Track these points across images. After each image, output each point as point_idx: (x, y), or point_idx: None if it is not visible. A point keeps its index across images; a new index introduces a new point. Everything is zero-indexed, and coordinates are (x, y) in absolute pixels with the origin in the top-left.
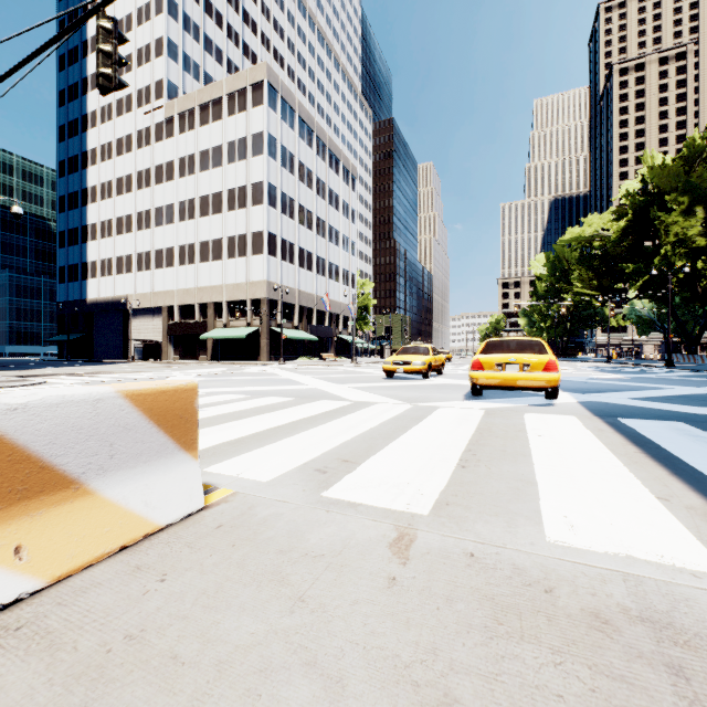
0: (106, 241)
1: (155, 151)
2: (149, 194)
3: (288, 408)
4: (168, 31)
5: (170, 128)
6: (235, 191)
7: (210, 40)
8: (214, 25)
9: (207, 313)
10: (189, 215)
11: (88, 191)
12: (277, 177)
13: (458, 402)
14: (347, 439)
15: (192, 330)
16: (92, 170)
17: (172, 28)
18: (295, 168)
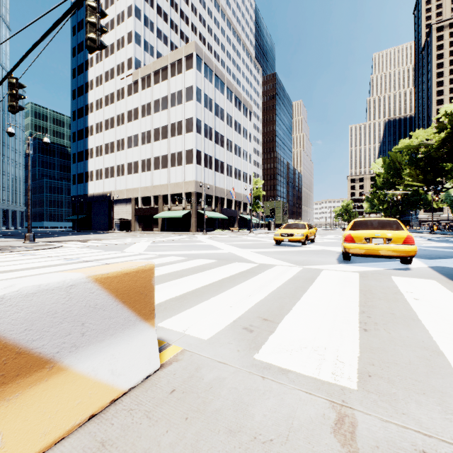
0: (99, 158)
1: (127, 102)
2: (124, 129)
3: (214, 268)
4: (135, 27)
5: (136, 87)
6: (175, 124)
7: (160, 30)
8: (163, 21)
9: (158, 201)
10: (147, 141)
11: (89, 128)
12: (202, 114)
13: (335, 265)
14: (261, 297)
15: (149, 212)
16: (91, 116)
17: (137, 25)
18: (213, 108)
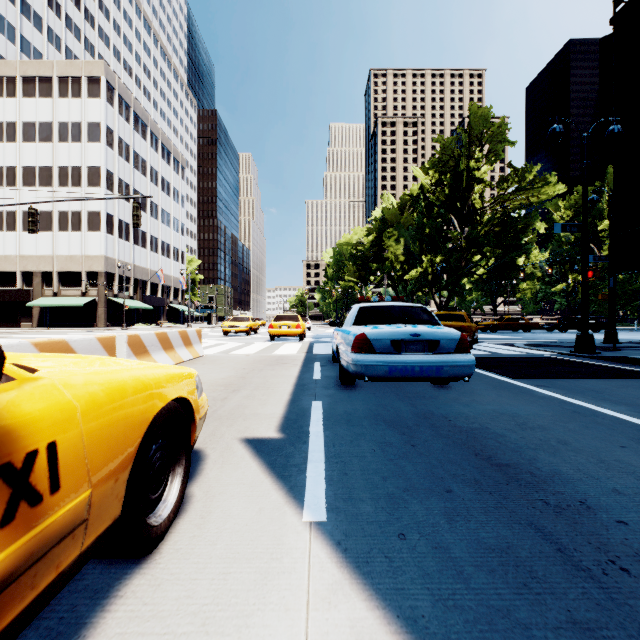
0: None
1: None
2: None
3: None
4: None
5: None
6: (69, 169)
7: (27, 4)
8: None
9: (32, 281)
10: (8, 182)
11: None
12: (114, 164)
13: (263, 342)
14: (225, 349)
15: (13, 297)
16: None
17: None
18: (131, 157)
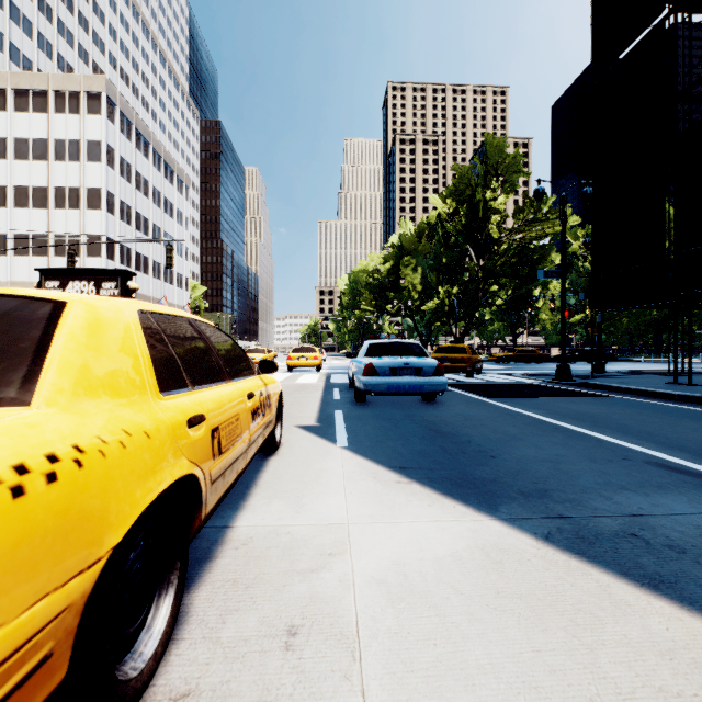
0: None
1: None
2: None
3: None
4: None
5: None
6: (66, 190)
7: (16, 8)
8: None
9: None
10: None
11: None
12: (115, 185)
13: (282, 373)
14: None
15: None
16: None
17: None
18: (132, 177)
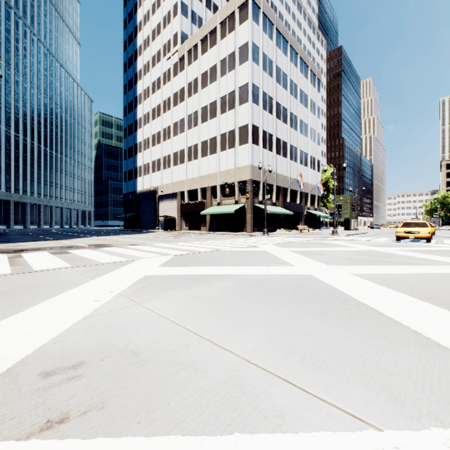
0: (146, 152)
1: (173, 84)
2: (170, 115)
3: None
4: None
5: (182, 64)
6: (226, 97)
7: None
8: None
9: (206, 195)
10: (194, 124)
11: (138, 121)
12: (259, 79)
13: None
14: None
15: (196, 208)
16: (139, 108)
17: None
18: (273, 72)
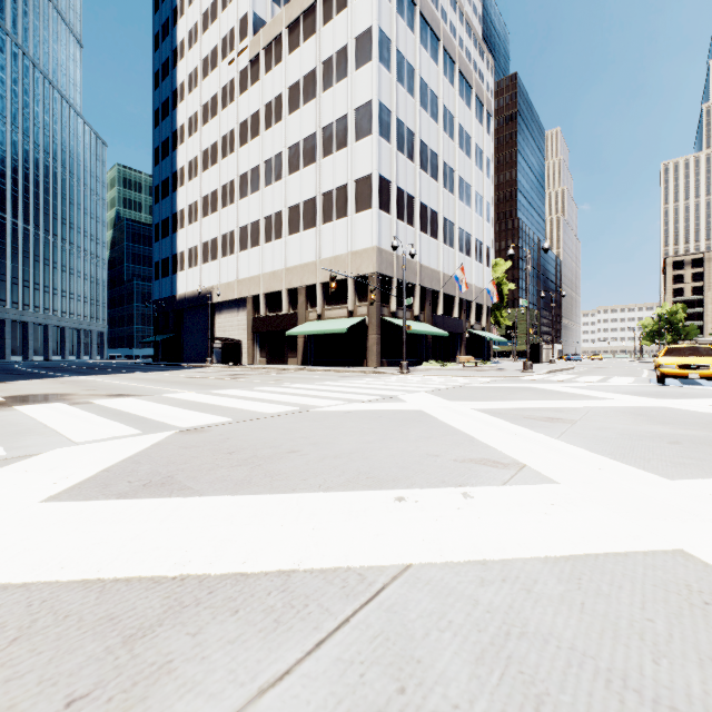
0: (193, 226)
1: (239, 106)
2: (233, 161)
3: None
4: None
5: (255, 71)
6: (333, 127)
7: None
8: None
9: (297, 301)
10: (276, 176)
11: (178, 174)
12: (391, 96)
13: None
14: None
15: (279, 325)
16: (181, 150)
17: None
18: (415, 87)
